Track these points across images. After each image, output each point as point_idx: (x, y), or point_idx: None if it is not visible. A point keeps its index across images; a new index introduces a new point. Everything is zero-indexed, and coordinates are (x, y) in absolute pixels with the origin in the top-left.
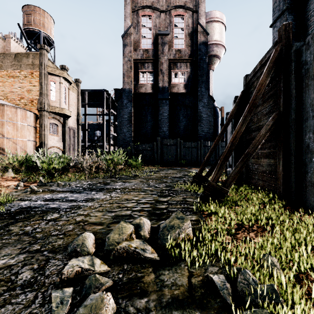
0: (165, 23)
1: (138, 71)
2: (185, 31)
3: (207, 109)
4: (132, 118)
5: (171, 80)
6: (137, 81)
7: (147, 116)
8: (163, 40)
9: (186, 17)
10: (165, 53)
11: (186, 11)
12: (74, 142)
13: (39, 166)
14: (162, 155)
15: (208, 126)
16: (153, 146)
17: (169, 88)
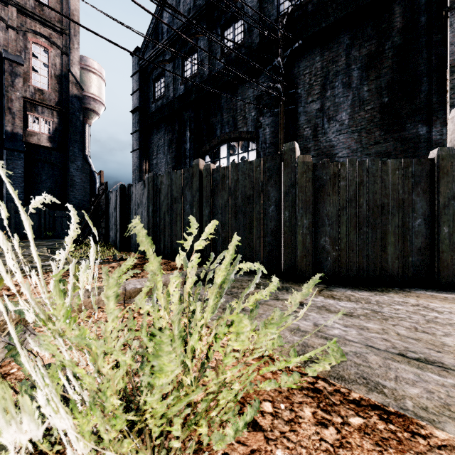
0: (17, 45)
1: None
2: (50, 70)
3: (81, 173)
4: None
5: (27, 125)
6: None
7: None
8: (14, 69)
9: (52, 53)
10: (17, 87)
11: (52, 45)
12: None
13: None
14: (18, 225)
15: (83, 193)
16: None
17: (23, 134)
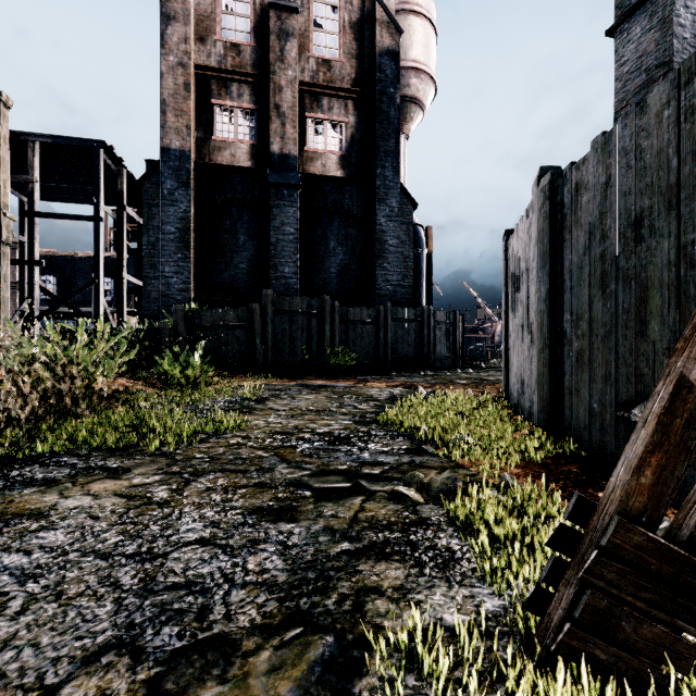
0: None
1: (211, 104)
2: (342, 15)
3: (398, 224)
4: (192, 236)
5: (305, 141)
6: (208, 131)
7: (237, 233)
8: (284, 24)
9: None
10: (288, 60)
11: None
12: None
13: None
14: (280, 343)
15: (401, 270)
16: (252, 317)
17: (299, 160)
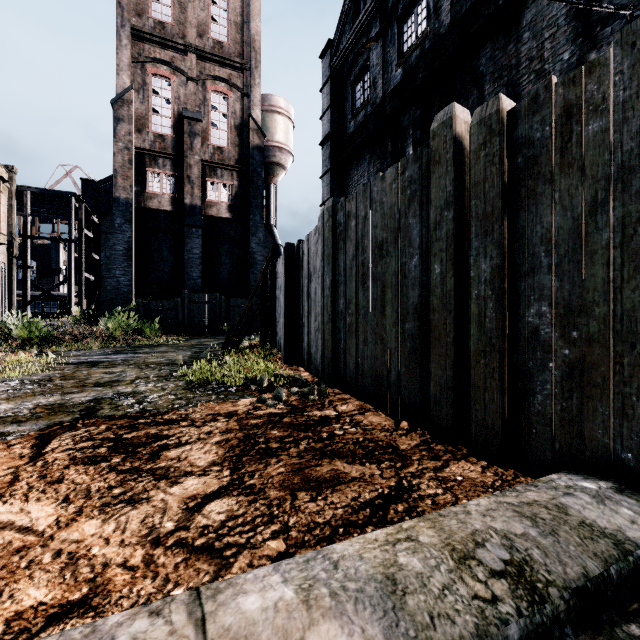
0: (196, 99)
1: (145, 170)
2: (229, 121)
3: (263, 248)
4: (133, 252)
5: (206, 195)
6: (143, 187)
7: (162, 250)
8: (193, 128)
9: (232, 99)
10: (195, 150)
11: (231, 88)
12: (1, 290)
13: (11, 334)
14: (192, 318)
15: None
16: (177, 305)
17: (202, 206)
